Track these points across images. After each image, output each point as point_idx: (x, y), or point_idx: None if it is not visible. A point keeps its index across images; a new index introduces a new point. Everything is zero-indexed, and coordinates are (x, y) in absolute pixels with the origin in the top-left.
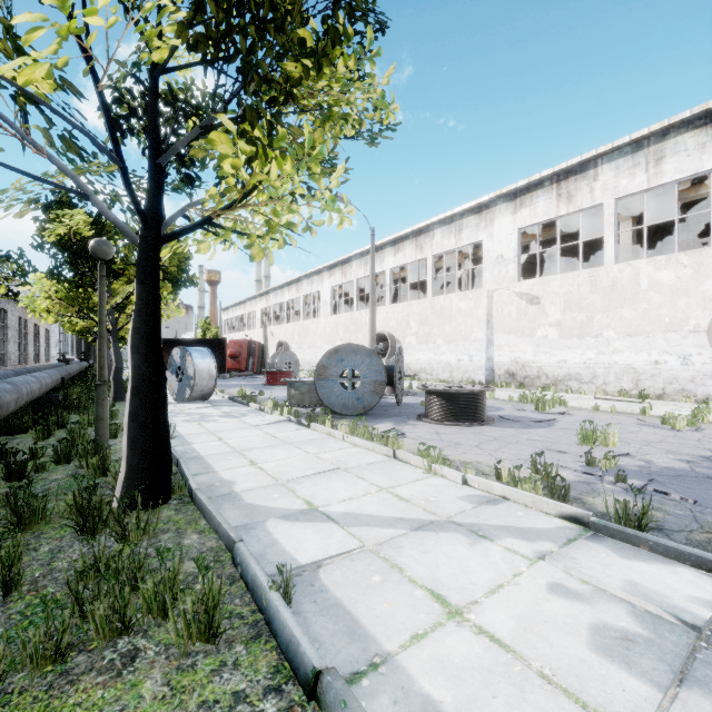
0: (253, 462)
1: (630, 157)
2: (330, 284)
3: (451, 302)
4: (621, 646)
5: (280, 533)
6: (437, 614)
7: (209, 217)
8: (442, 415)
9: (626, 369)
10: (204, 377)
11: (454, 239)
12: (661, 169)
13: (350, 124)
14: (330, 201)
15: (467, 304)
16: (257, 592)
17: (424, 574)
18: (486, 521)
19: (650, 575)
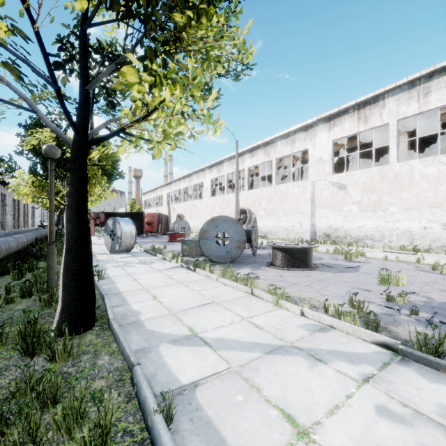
0: (155, 297)
1: (407, 92)
2: (210, 177)
3: (287, 188)
4: None
5: (169, 356)
6: (289, 434)
7: (123, 128)
8: (283, 263)
9: (404, 232)
10: (127, 237)
11: (289, 148)
12: (428, 100)
13: (222, 65)
14: (207, 117)
15: (298, 189)
16: (146, 412)
17: (276, 394)
18: (320, 346)
19: None
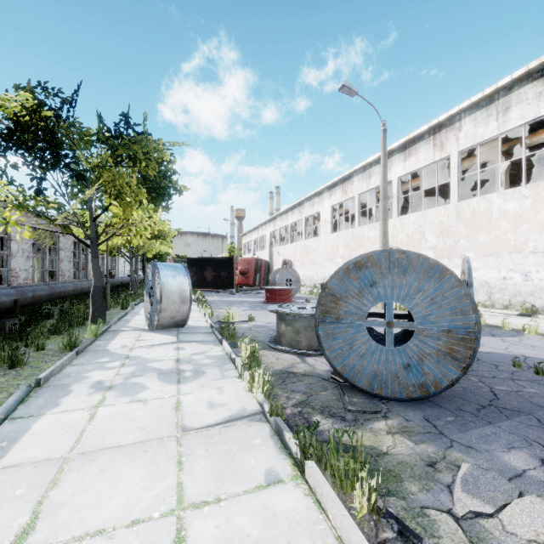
0: None
1: None
2: (330, 203)
3: (489, 204)
4: None
5: None
6: None
7: None
8: None
9: None
10: (173, 301)
11: (495, 123)
12: None
13: None
14: None
15: (519, 204)
16: None
17: None
18: None
19: None
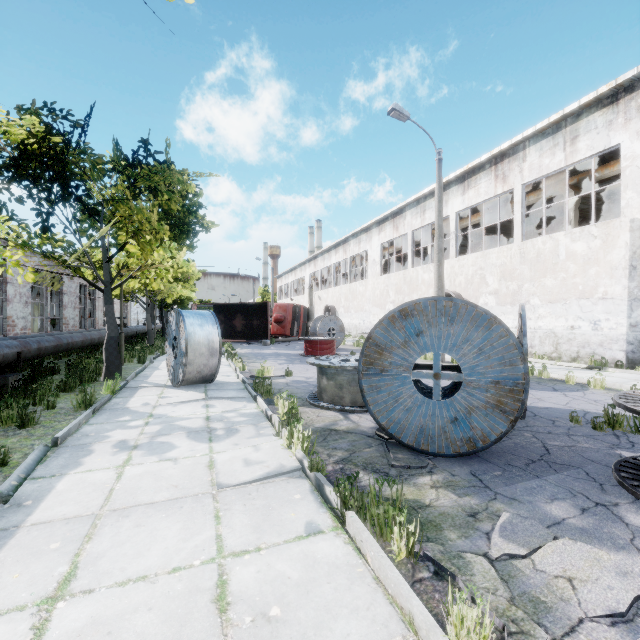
0: None
1: None
2: (380, 241)
3: (555, 244)
4: None
5: None
6: None
7: None
8: None
9: None
10: (201, 353)
11: (562, 154)
12: None
13: None
14: None
15: (588, 244)
16: None
17: None
18: None
19: None
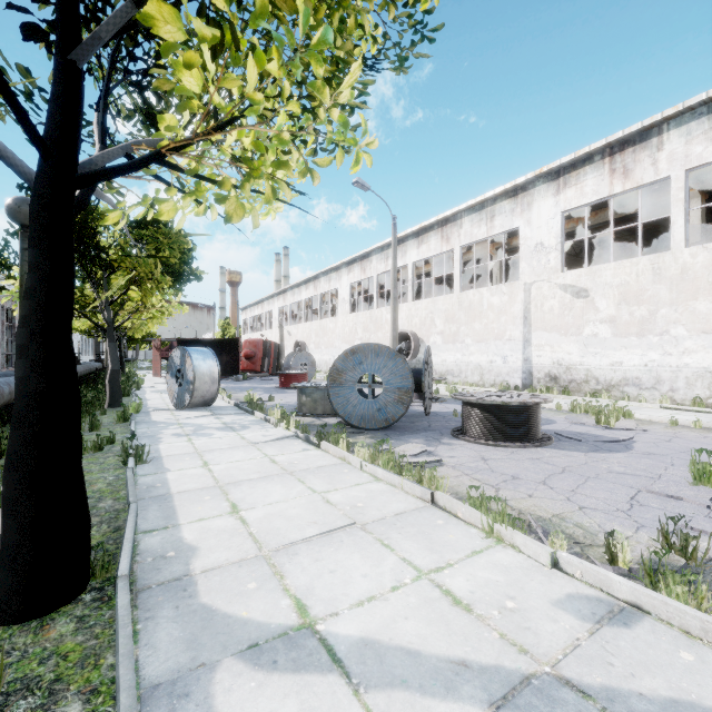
0: (235, 507)
1: (705, 119)
2: (349, 280)
3: (481, 297)
4: None
5: None
6: None
7: (158, 152)
8: (485, 432)
9: (701, 373)
10: (205, 381)
11: (485, 227)
12: None
13: (371, 35)
14: (340, 126)
15: (501, 299)
16: None
17: None
18: (632, 680)
19: None
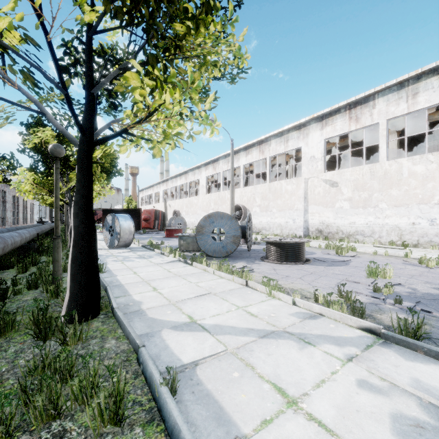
0: (155, 288)
1: (396, 93)
2: (206, 174)
3: (281, 185)
4: (415, 432)
5: (171, 340)
6: (279, 403)
7: (125, 129)
8: (277, 257)
9: (394, 228)
10: (126, 233)
11: (283, 146)
12: (416, 100)
13: (218, 69)
14: (205, 118)
15: (292, 187)
16: (152, 385)
17: (269, 371)
18: (310, 331)
19: (428, 374)
